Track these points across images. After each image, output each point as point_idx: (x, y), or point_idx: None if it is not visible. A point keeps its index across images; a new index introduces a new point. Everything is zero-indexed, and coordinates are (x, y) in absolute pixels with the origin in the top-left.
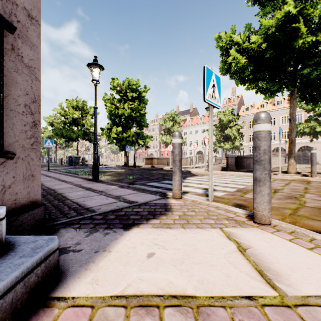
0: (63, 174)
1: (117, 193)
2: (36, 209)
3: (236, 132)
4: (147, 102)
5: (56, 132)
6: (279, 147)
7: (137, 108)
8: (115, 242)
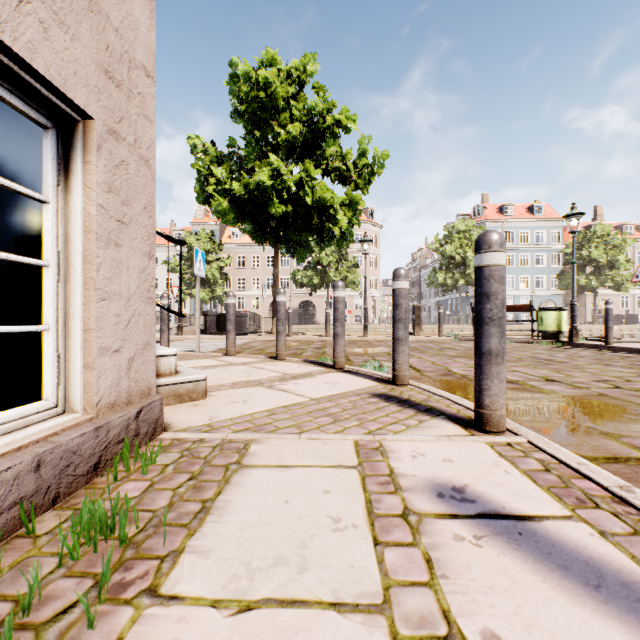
0: None
1: None
2: None
3: (218, 272)
4: None
5: None
6: (263, 305)
7: None
8: None
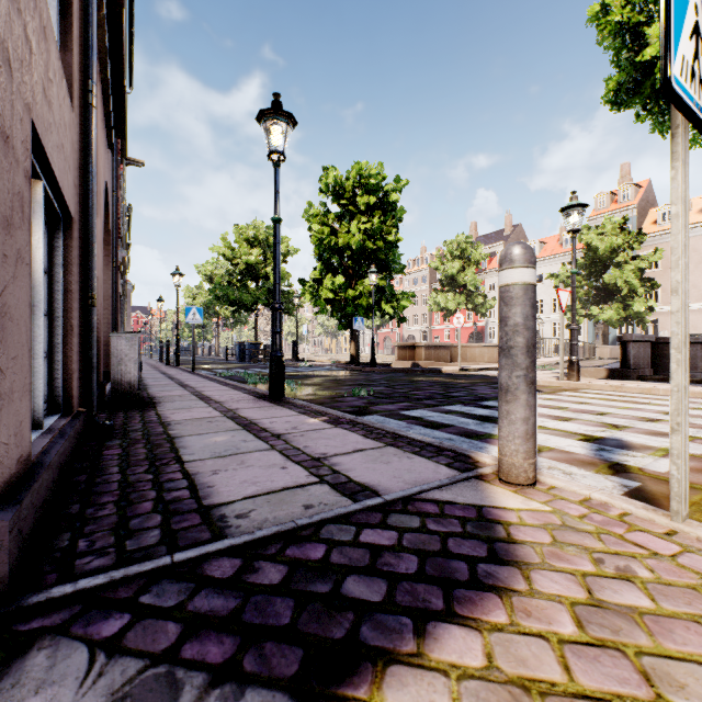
0: (215, 382)
1: (317, 445)
2: None
3: (635, 276)
4: (401, 215)
5: (216, 294)
6: None
7: (378, 229)
8: None
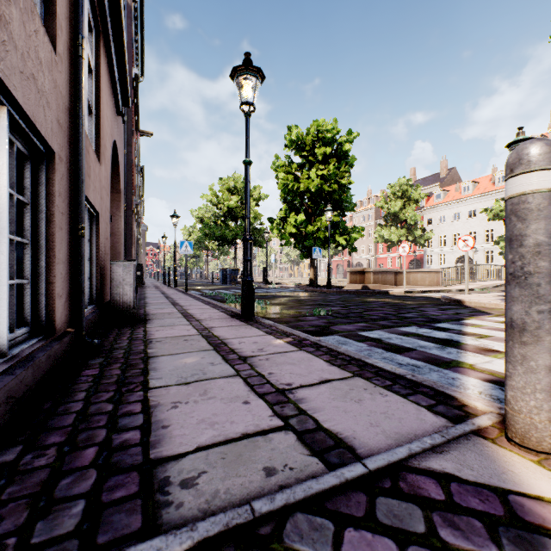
0: (200, 301)
1: (282, 372)
2: None
3: None
4: (352, 162)
5: (205, 232)
6: None
7: (333, 174)
8: None
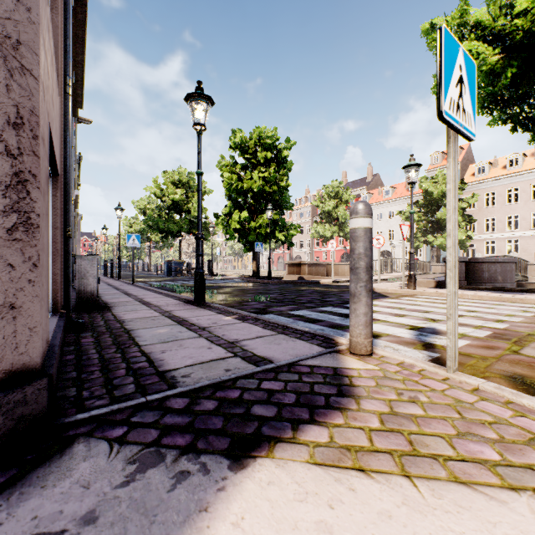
0: (151, 291)
1: (231, 334)
2: (18, 390)
3: (459, 214)
4: (291, 167)
5: (149, 224)
6: None
7: (273, 177)
8: (195, 525)
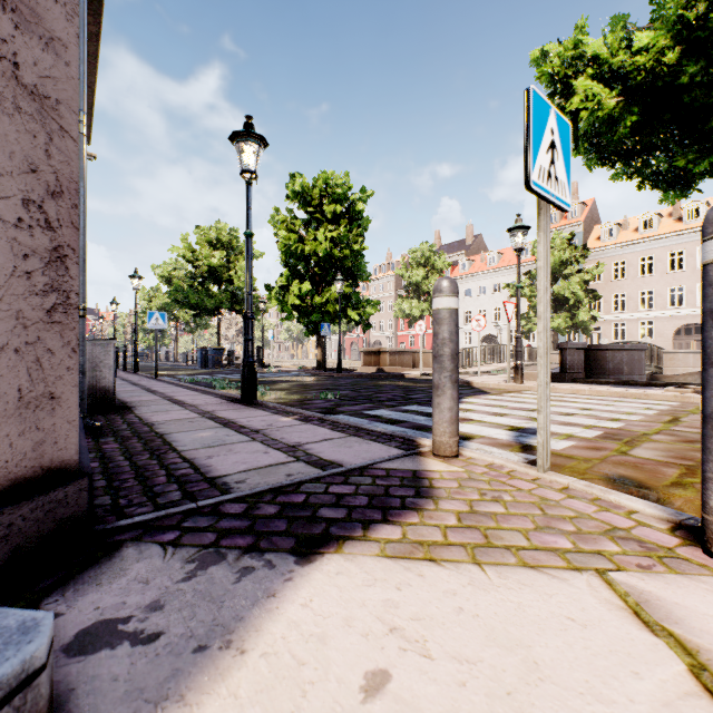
0: (183, 387)
1: (292, 436)
2: (59, 489)
3: (581, 288)
4: (367, 224)
5: (176, 297)
6: None
7: (344, 237)
8: (264, 607)
